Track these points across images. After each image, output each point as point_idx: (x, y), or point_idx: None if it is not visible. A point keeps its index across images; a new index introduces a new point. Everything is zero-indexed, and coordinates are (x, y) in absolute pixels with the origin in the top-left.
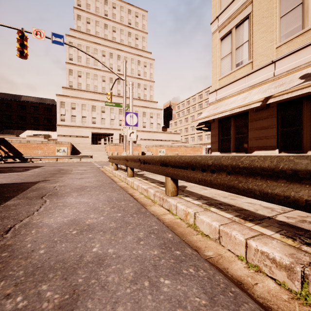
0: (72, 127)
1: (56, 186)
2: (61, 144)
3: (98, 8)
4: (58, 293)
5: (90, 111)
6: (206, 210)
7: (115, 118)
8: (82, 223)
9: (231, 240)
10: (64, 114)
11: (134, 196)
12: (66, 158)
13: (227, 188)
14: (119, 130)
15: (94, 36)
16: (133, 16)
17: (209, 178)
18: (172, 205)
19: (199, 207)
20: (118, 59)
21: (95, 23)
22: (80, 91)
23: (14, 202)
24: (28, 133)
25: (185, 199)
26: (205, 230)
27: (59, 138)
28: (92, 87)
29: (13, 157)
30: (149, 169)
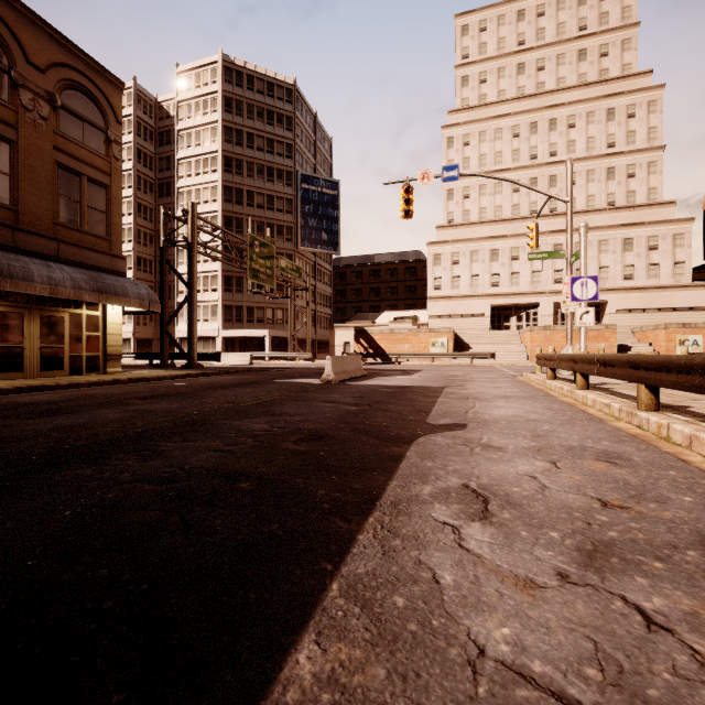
0: (452, 298)
1: (471, 393)
2: (438, 333)
3: (504, 39)
4: (528, 433)
5: (487, 262)
6: (689, 423)
7: (544, 267)
8: (526, 417)
9: (699, 442)
10: (440, 276)
11: (587, 412)
12: (446, 358)
13: (697, 389)
14: (553, 295)
15: (494, 103)
16: (592, 4)
17: (681, 380)
18: (643, 419)
19: (683, 421)
20: (551, 128)
21: (496, 74)
22: (467, 225)
23: (446, 400)
24: (386, 316)
25: (668, 415)
26: (677, 440)
27: (431, 321)
28: (490, 212)
29: (376, 355)
30: (612, 374)
